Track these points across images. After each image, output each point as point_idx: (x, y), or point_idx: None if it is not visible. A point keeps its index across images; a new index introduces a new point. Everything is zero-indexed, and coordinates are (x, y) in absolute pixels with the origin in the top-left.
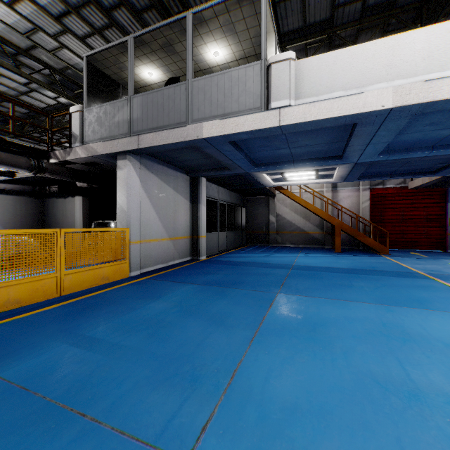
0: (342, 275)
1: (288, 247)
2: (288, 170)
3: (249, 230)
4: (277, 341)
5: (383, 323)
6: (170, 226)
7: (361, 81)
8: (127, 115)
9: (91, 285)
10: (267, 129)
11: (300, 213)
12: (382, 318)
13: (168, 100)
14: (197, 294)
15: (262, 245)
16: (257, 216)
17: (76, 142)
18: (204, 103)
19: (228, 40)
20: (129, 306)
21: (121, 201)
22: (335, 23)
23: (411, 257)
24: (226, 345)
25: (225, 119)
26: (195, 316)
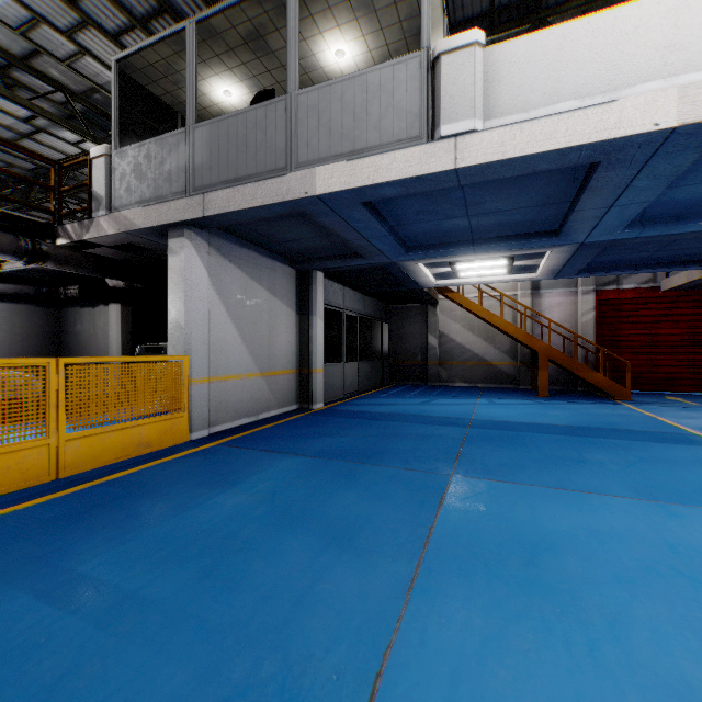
0: (560, 440)
1: (459, 388)
2: (463, 257)
3: (395, 360)
4: (463, 589)
5: (668, 544)
6: (262, 352)
7: (612, 80)
8: (185, 159)
9: (118, 457)
10: (432, 176)
11: (479, 331)
12: (662, 533)
13: (255, 131)
14: (305, 476)
15: (416, 384)
16: (408, 336)
17: (101, 208)
18: (317, 133)
19: (360, 27)
20: (175, 503)
21: (176, 309)
22: (545, 4)
23: (670, 406)
24: (358, 600)
25: (355, 161)
26: (299, 525)
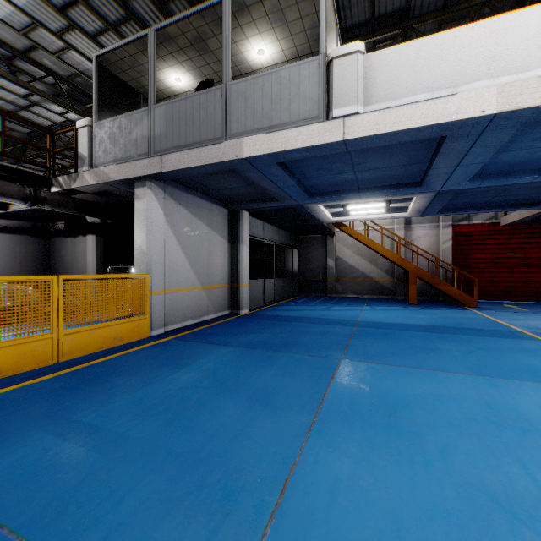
0: (422, 335)
1: (350, 298)
2: (352, 201)
3: (302, 277)
4: (344, 431)
5: (487, 403)
6: (203, 271)
7: (453, 80)
8: (147, 130)
9: (100, 347)
10: (327, 145)
11: (365, 256)
12: (484, 397)
13: (199, 110)
14: (236, 360)
15: (318, 295)
16: (312, 259)
17: (84, 165)
18: (245, 113)
19: (276, 33)
20: (145, 378)
21: (140, 240)
22: (412, 15)
23: (506, 311)
24: (274, 438)
25: (272, 133)
26: (232, 392)
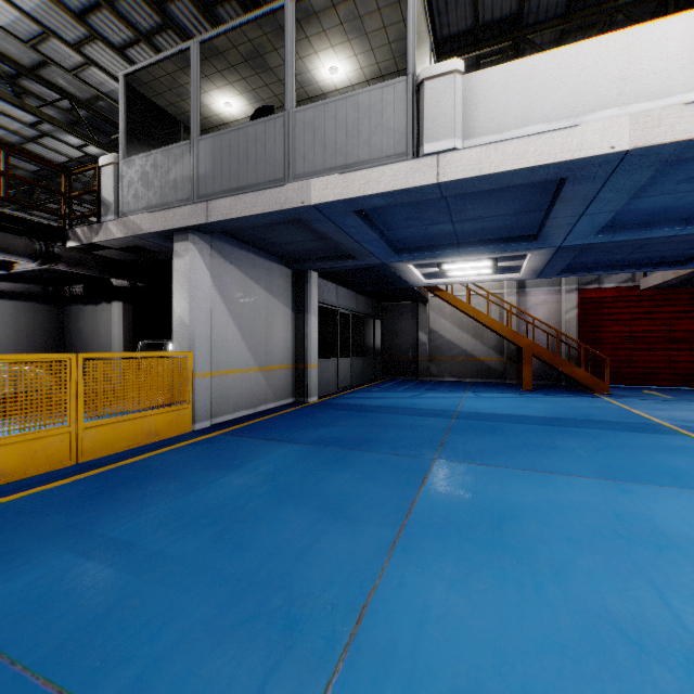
0: (537, 429)
1: (448, 383)
2: (449, 259)
3: (387, 356)
4: (437, 548)
5: (617, 513)
6: (260, 348)
7: (575, 107)
8: (189, 169)
9: (129, 445)
10: (417, 189)
11: (467, 328)
12: (613, 506)
13: (255, 144)
14: (302, 460)
15: (407, 379)
16: (399, 333)
17: (109, 213)
18: (313, 148)
19: (352, 47)
20: (187, 483)
21: (181, 308)
22: (526, 22)
23: (646, 399)
24: (349, 556)
25: (348, 174)
26: (297, 500)
